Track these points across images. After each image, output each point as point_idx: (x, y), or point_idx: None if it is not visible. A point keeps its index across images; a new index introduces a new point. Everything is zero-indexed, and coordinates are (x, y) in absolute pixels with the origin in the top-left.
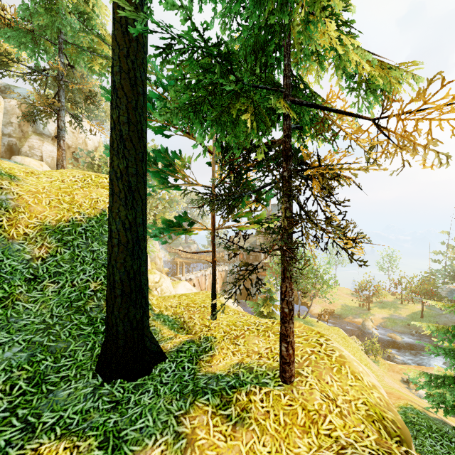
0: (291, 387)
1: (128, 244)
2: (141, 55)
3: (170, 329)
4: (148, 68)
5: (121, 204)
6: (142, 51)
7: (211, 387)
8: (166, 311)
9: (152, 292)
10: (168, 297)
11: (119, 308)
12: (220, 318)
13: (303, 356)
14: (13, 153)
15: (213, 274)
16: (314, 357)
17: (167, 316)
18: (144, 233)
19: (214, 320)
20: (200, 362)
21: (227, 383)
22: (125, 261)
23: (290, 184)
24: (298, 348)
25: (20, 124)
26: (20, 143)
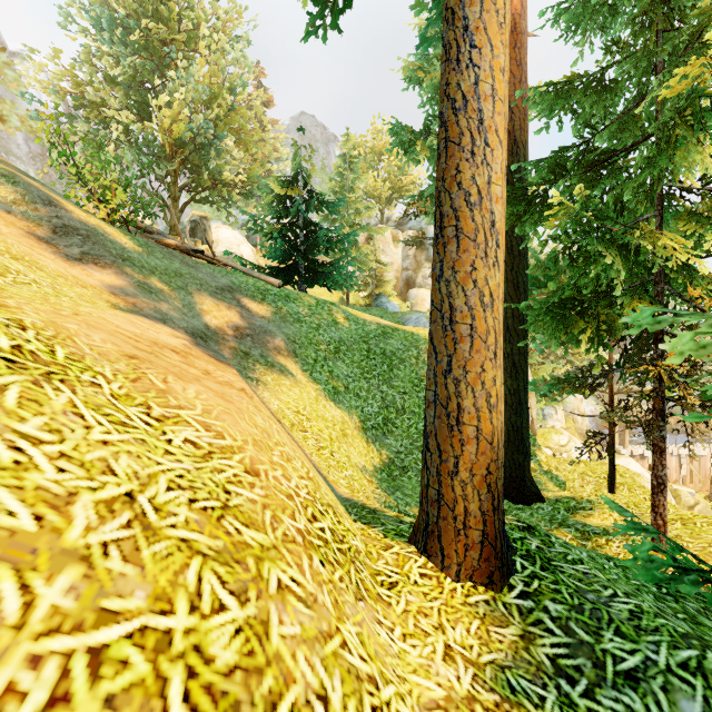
0: (658, 553)
1: (512, 405)
2: (522, 263)
3: (555, 486)
4: (532, 253)
5: (508, 376)
6: (523, 260)
7: (576, 526)
8: (556, 471)
9: (542, 450)
10: (563, 460)
11: (506, 450)
12: (620, 493)
13: (698, 544)
14: (410, 287)
15: (610, 443)
16: (711, 549)
17: (556, 475)
18: (525, 397)
19: (611, 493)
20: (575, 514)
21: (592, 530)
22: (510, 417)
23: (660, 366)
24: (701, 539)
25: (415, 254)
26: (415, 274)
